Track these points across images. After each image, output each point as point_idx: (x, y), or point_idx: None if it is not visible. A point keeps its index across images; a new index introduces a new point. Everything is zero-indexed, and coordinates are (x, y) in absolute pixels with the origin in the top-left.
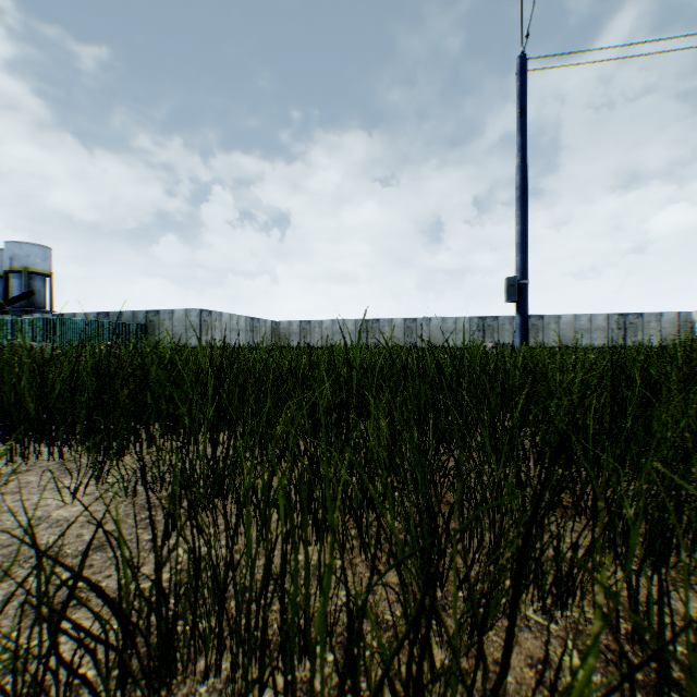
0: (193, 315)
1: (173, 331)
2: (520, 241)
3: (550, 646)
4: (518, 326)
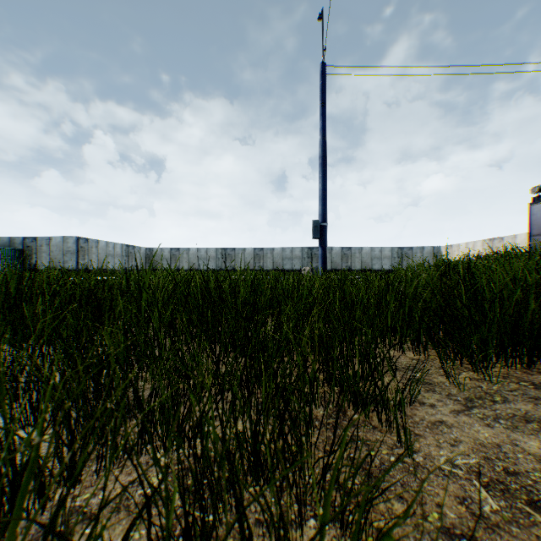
0: (70, 242)
1: (51, 256)
2: (321, 195)
3: (150, 472)
4: (321, 255)
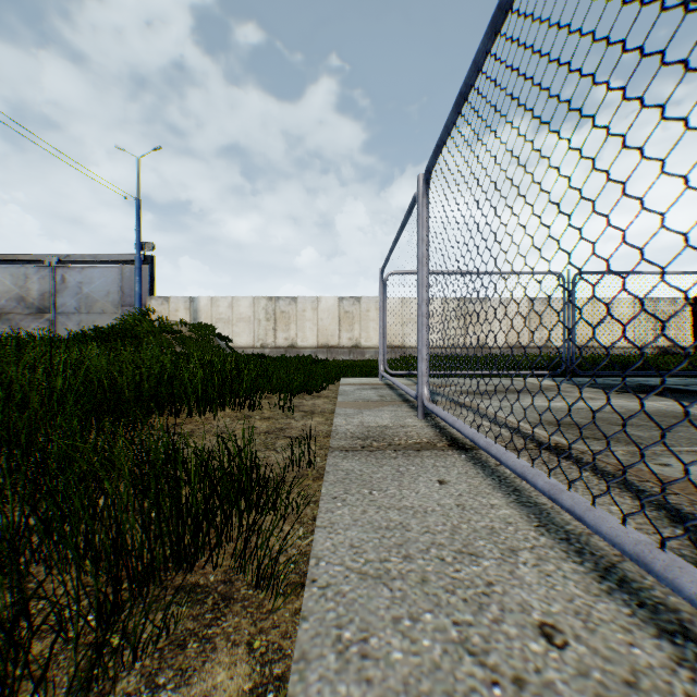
0: None
1: None
2: None
3: None
4: None
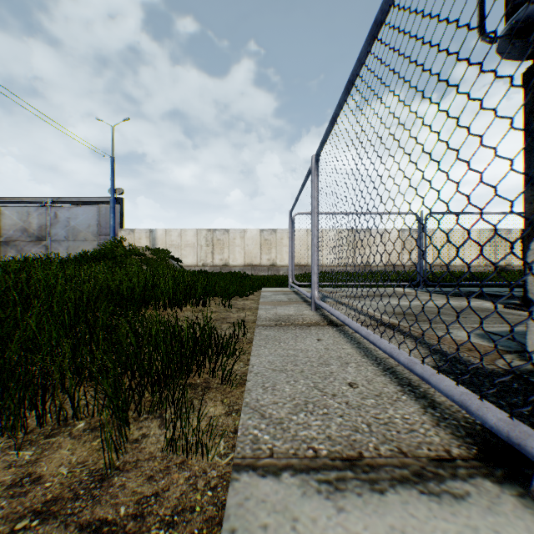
0: None
1: None
2: None
3: None
4: None
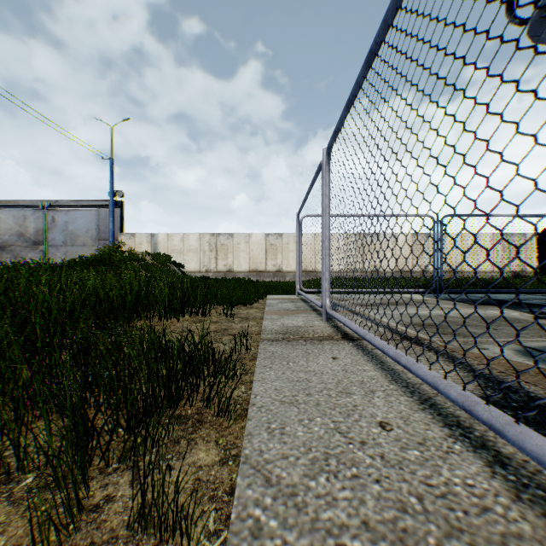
0: None
1: None
2: None
3: None
4: None
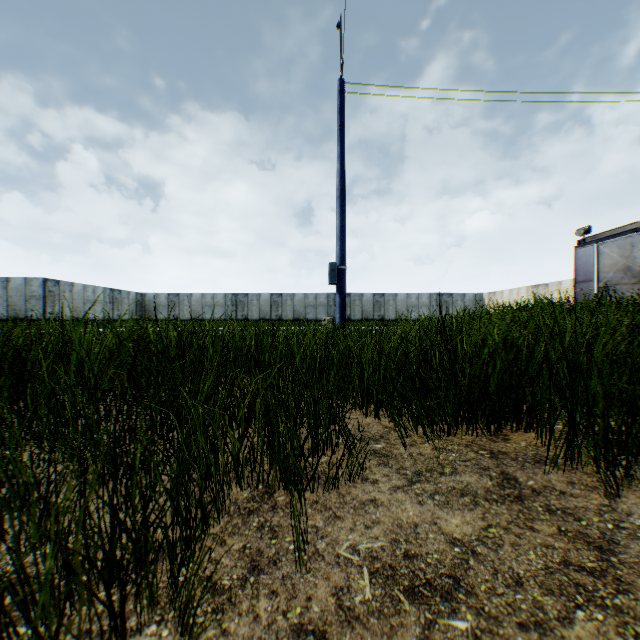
0: (36, 284)
1: (10, 302)
2: (339, 233)
3: None
4: (338, 304)
